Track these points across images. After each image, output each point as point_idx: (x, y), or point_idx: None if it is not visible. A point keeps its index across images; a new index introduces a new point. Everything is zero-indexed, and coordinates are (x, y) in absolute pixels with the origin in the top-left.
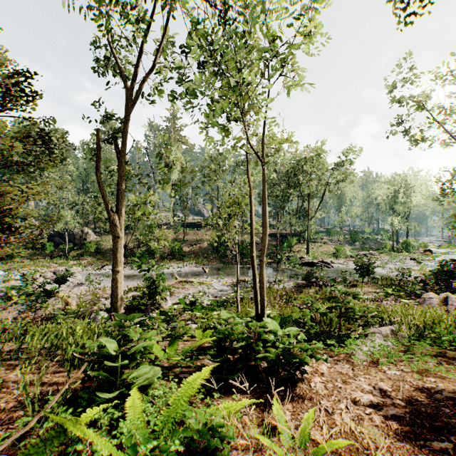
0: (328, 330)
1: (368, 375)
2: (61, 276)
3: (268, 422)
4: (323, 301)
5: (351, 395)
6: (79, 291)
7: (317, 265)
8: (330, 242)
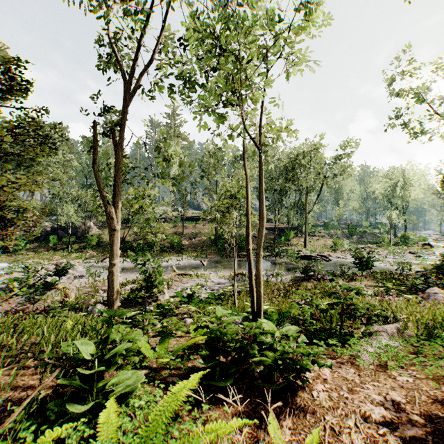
0: (329, 327)
1: (377, 382)
2: (61, 268)
3: (265, 443)
4: (321, 295)
5: (360, 407)
6: (79, 283)
7: (315, 258)
8: (328, 236)
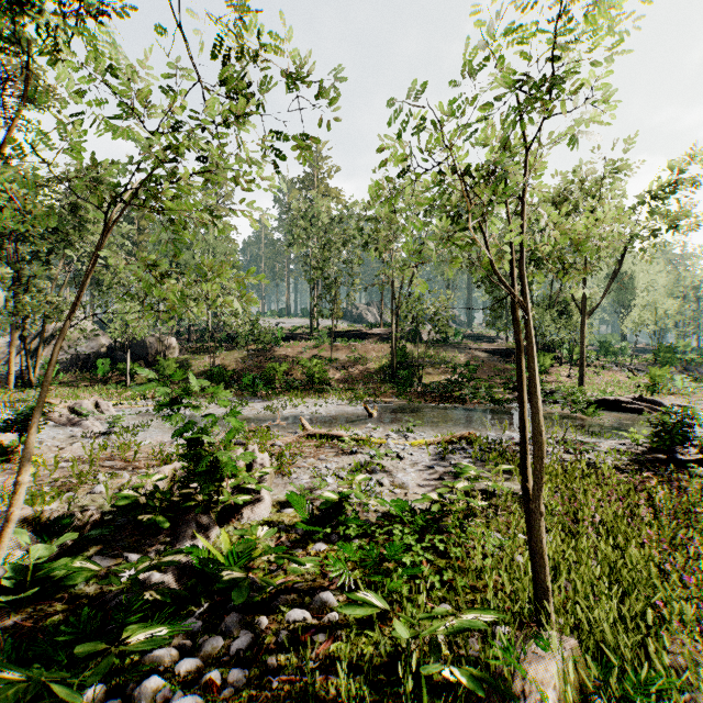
0: None
1: None
2: (23, 412)
3: None
4: None
5: None
6: (78, 451)
7: (629, 407)
8: (615, 366)
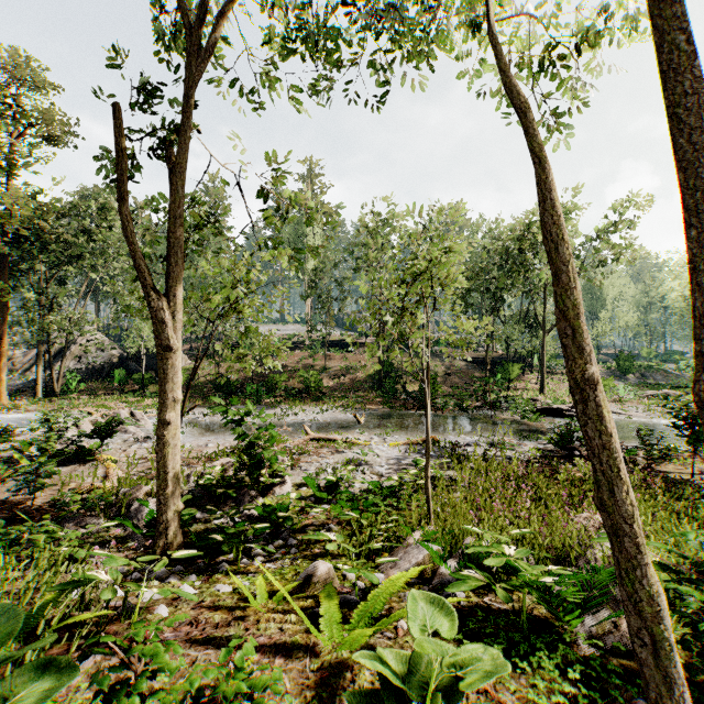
0: None
1: None
2: (105, 424)
3: None
4: None
5: None
6: (138, 452)
7: (568, 414)
8: None
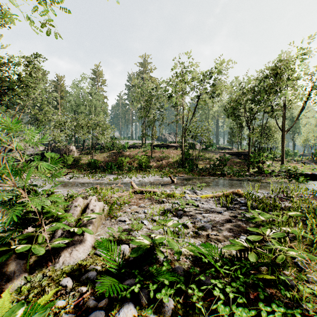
0: None
1: None
2: None
3: None
4: None
5: None
6: None
7: None
8: (294, 161)
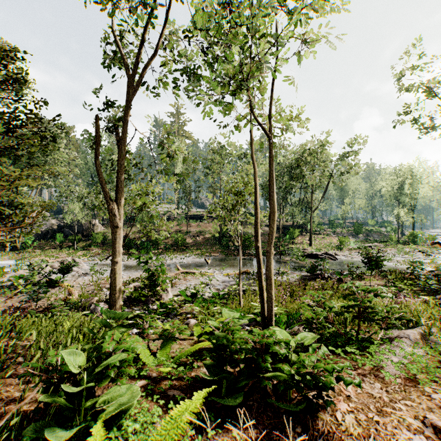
0: (344, 332)
1: (409, 401)
2: (65, 266)
3: None
4: (330, 296)
5: (395, 435)
6: (83, 281)
7: (321, 257)
8: (333, 234)
